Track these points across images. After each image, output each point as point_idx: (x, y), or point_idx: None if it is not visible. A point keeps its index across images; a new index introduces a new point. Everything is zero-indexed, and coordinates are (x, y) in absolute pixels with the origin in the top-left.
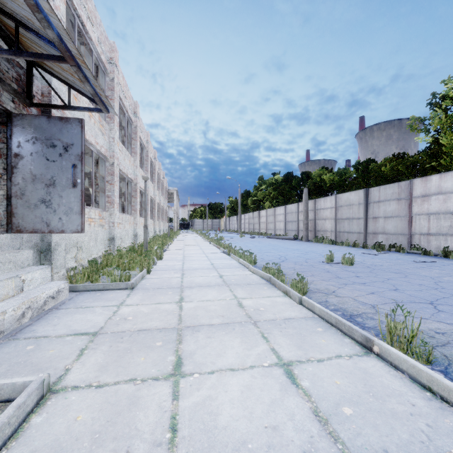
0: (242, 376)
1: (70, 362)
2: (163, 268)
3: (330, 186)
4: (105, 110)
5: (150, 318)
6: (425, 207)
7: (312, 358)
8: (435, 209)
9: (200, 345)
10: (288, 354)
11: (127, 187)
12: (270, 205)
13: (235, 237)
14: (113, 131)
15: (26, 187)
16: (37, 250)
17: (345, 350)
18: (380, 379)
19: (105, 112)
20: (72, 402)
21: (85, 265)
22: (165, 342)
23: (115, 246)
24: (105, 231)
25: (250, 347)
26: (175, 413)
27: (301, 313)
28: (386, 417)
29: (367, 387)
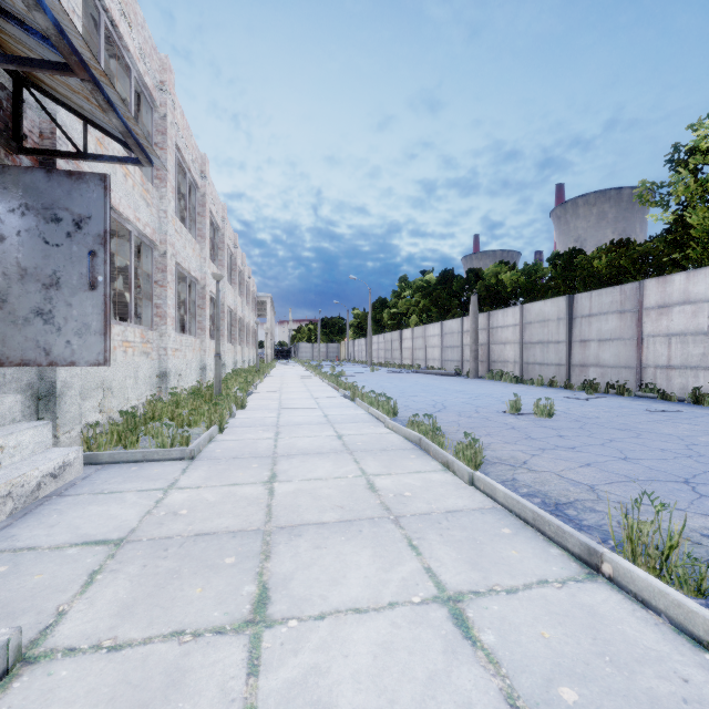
0: (375, 623)
1: (68, 599)
2: (245, 423)
3: (512, 291)
4: (146, 162)
5: (218, 512)
6: (664, 325)
7: (497, 586)
8: (679, 327)
9: (302, 562)
10: (455, 578)
11: (190, 291)
12: (417, 321)
13: (363, 371)
14: (165, 200)
15: (10, 289)
16: (31, 394)
17: (552, 569)
18: (620, 628)
19: (147, 165)
20: (60, 682)
21: (118, 418)
22: (240, 558)
23: (168, 387)
24: (152, 363)
25: (389, 565)
26: (251, 705)
27: (473, 502)
28: (641, 707)
29: (599, 644)
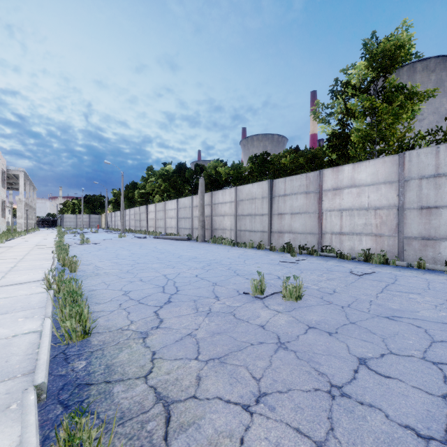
0: None
1: None
2: None
3: (225, 180)
4: None
5: None
6: (337, 202)
7: None
8: (348, 204)
9: None
10: None
11: None
12: (160, 199)
13: (111, 238)
14: None
15: None
16: None
17: None
18: None
19: None
20: None
21: None
22: None
23: None
24: None
25: None
26: None
27: None
28: None
29: None
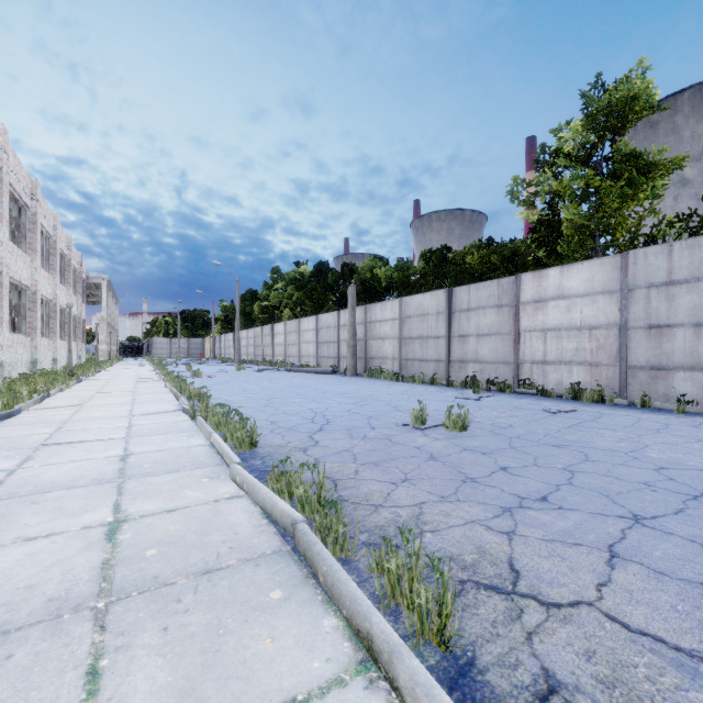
0: None
1: None
2: None
3: (386, 287)
4: None
5: None
6: (540, 319)
7: None
8: (554, 322)
9: None
10: None
11: None
12: (291, 315)
13: (227, 370)
14: None
15: None
16: None
17: None
18: None
19: None
20: None
21: None
22: None
23: None
24: None
25: None
26: None
27: None
28: None
29: None
